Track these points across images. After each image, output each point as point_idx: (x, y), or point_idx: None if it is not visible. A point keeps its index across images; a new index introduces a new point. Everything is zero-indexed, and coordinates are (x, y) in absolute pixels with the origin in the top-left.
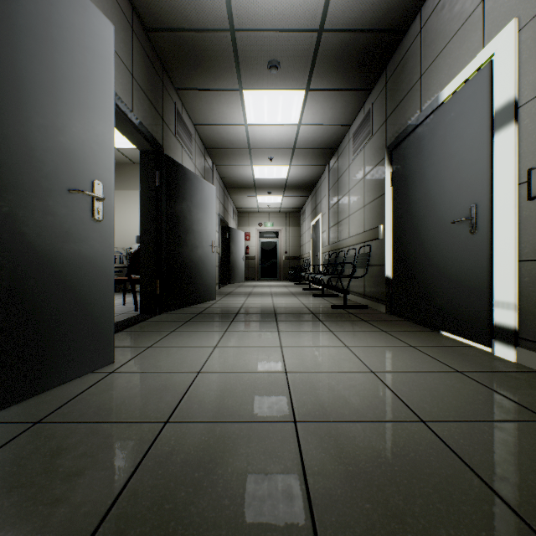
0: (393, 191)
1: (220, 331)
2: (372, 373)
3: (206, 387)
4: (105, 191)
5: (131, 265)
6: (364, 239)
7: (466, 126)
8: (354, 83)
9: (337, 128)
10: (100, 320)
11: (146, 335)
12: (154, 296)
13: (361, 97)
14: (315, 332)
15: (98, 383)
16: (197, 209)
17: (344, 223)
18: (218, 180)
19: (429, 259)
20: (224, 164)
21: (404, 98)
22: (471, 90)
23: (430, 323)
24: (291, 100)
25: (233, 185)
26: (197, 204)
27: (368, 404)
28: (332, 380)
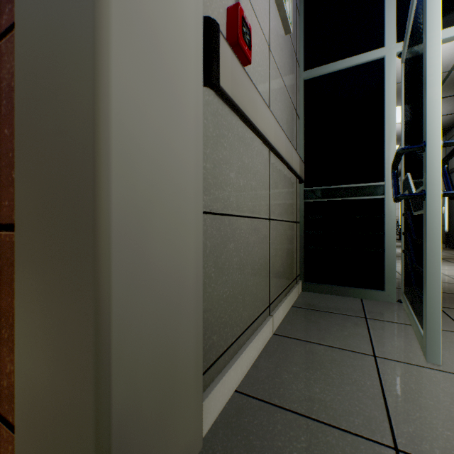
0: None
1: None
2: None
3: None
4: None
5: None
6: None
7: None
8: None
9: None
10: None
11: None
12: None
13: None
14: None
15: None
16: None
17: None
18: None
19: None
20: None
21: None
22: None
23: None
24: None
25: None
26: None
27: None
28: None
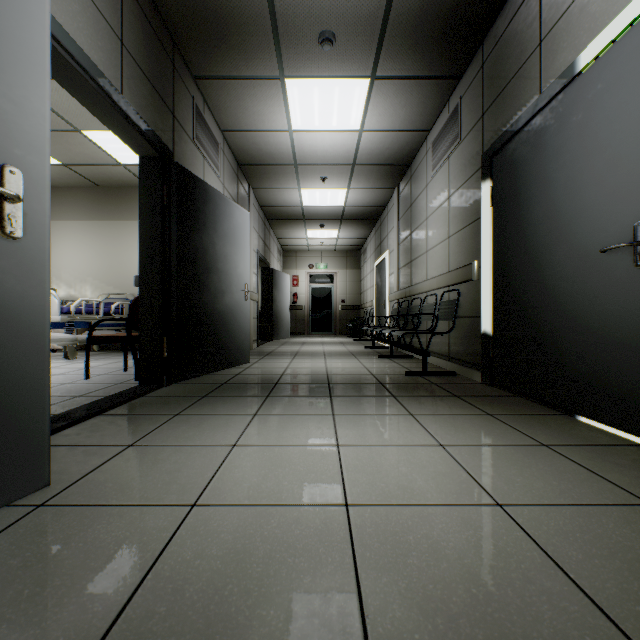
0: (494, 212)
1: (247, 414)
2: (499, 509)
3: (197, 547)
4: (28, 187)
5: (131, 317)
6: (450, 281)
7: (628, 98)
8: (437, 67)
9: (411, 136)
10: (16, 414)
11: (135, 422)
12: (159, 359)
13: (445, 89)
14: (388, 417)
15: (0, 534)
16: (223, 241)
17: (420, 261)
18: (256, 208)
19: (556, 307)
20: (263, 187)
21: (513, 79)
22: (638, 41)
23: (557, 403)
24: (351, 93)
25: (276, 215)
26: (223, 234)
27: (519, 603)
28: (432, 528)
